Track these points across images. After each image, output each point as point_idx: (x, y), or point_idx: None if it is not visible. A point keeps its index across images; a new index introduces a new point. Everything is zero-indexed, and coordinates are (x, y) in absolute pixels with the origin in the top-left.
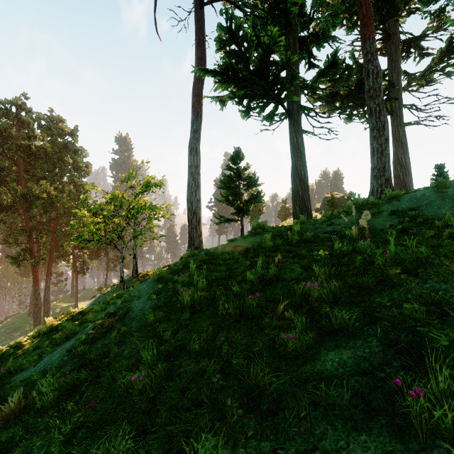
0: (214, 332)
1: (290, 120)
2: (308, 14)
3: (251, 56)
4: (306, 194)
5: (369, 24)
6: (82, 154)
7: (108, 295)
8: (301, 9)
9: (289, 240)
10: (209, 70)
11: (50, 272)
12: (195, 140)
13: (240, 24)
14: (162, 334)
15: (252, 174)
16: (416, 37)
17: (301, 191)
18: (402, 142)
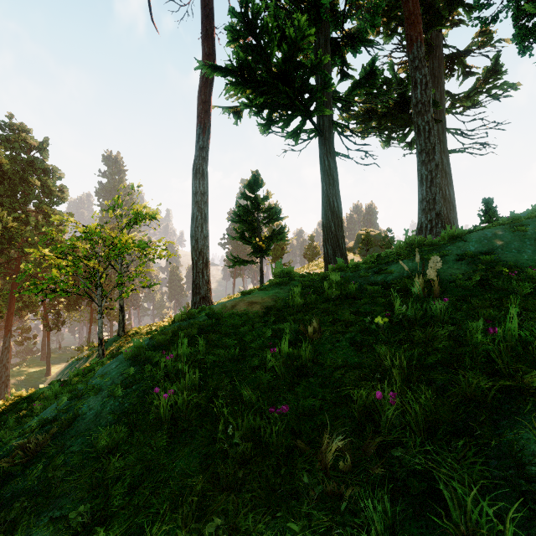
0: (204, 492)
1: (320, 139)
2: (343, 10)
3: (273, 53)
4: (339, 231)
5: (416, 23)
6: (55, 175)
7: (83, 361)
8: (332, 7)
9: (325, 294)
10: (218, 67)
11: (10, 328)
12: (201, 160)
13: (258, 9)
14: (111, 488)
15: (274, 204)
16: (461, 52)
17: (333, 226)
18: (446, 172)
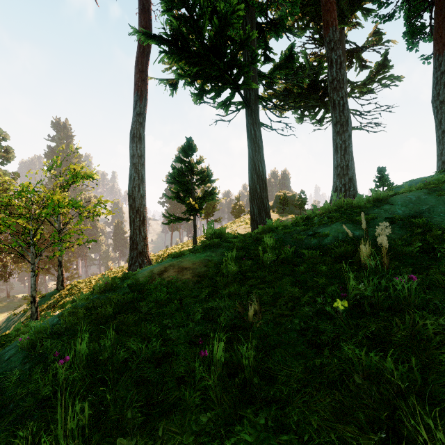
0: None
1: (247, 111)
2: None
3: (205, 26)
4: (264, 192)
5: (332, 10)
6: None
7: (19, 316)
8: None
9: (259, 259)
10: (153, 35)
11: None
12: (138, 125)
13: None
14: None
15: (206, 168)
16: (359, 48)
17: (259, 188)
18: None
